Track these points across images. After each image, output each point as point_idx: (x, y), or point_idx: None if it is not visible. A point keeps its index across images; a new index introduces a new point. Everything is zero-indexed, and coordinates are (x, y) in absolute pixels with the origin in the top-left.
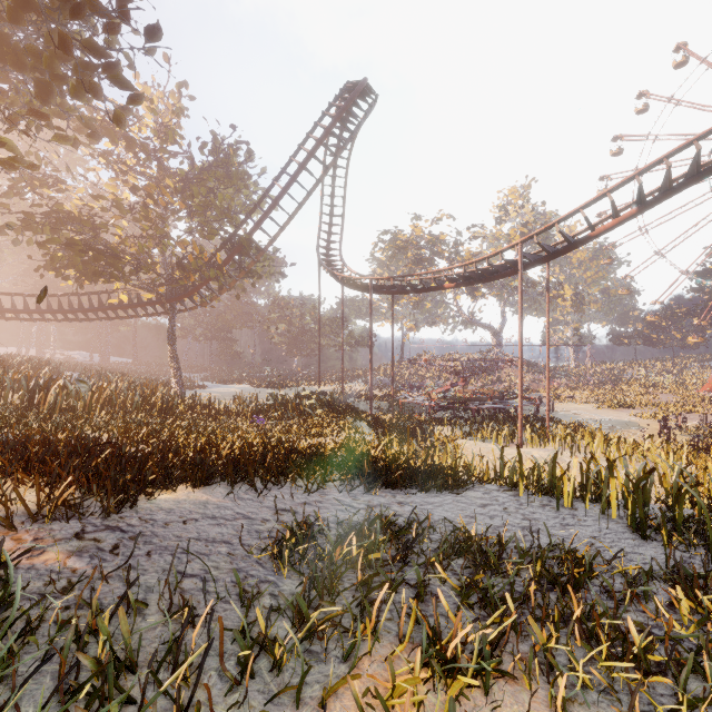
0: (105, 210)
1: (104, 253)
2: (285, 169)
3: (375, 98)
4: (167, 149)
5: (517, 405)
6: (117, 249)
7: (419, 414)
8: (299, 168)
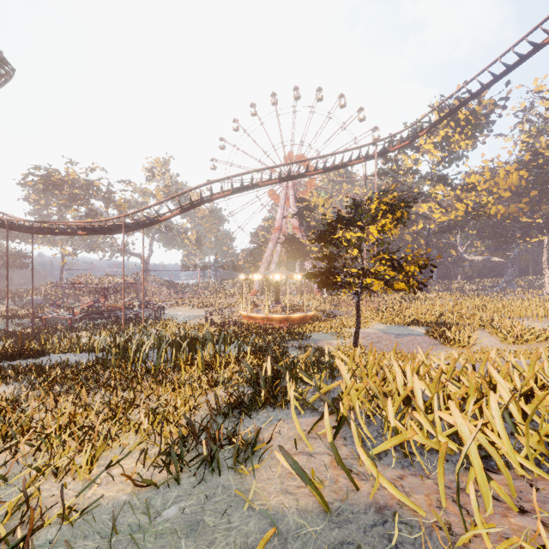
0: None
1: None
2: None
3: (13, 69)
4: None
5: (139, 312)
6: None
7: (62, 325)
8: None
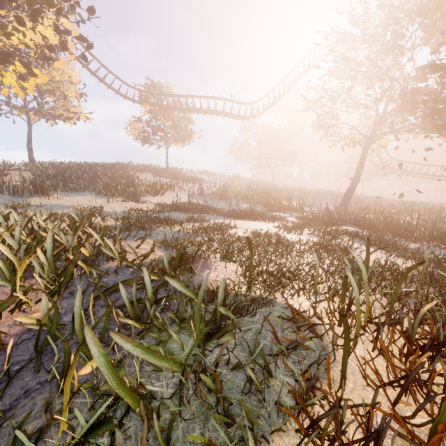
0: None
1: None
2: None
3: None
4: None
5: None
6: None
7: None
8: None
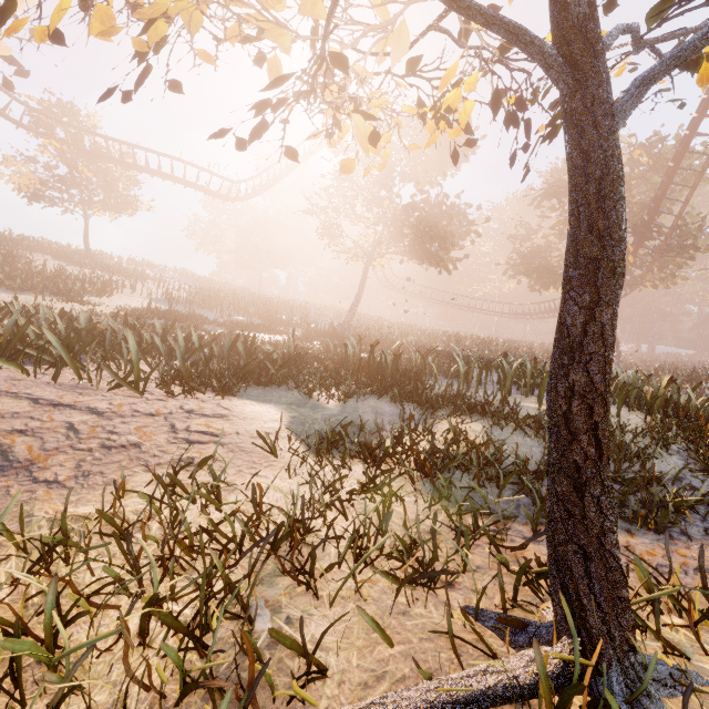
0: (548, 243)
1: (542, 272)
2: (681, 144)
3: None
4: None
5: None
6: (551, 267)
7: None
8: (686, 140)
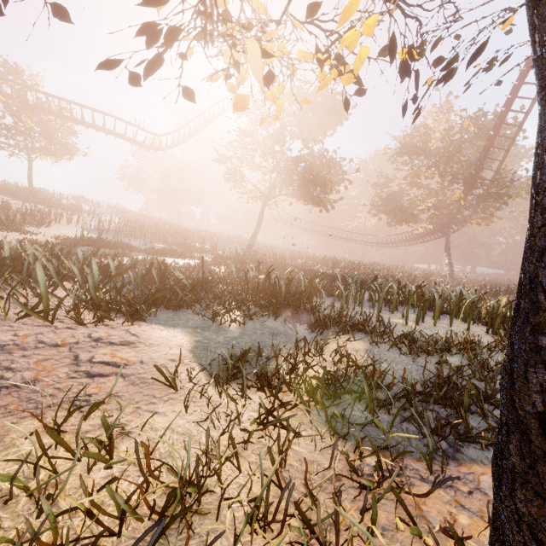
0: (402, 190)
1: (397, 211)
2: (498, 118)
3: None
4: (427, 146)
5: None
6: (404, 208)
7: None
8: (502, 114)
